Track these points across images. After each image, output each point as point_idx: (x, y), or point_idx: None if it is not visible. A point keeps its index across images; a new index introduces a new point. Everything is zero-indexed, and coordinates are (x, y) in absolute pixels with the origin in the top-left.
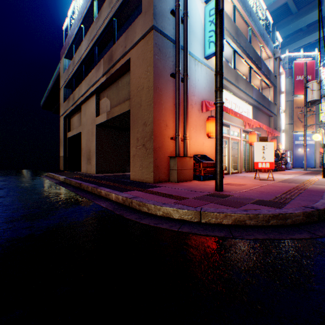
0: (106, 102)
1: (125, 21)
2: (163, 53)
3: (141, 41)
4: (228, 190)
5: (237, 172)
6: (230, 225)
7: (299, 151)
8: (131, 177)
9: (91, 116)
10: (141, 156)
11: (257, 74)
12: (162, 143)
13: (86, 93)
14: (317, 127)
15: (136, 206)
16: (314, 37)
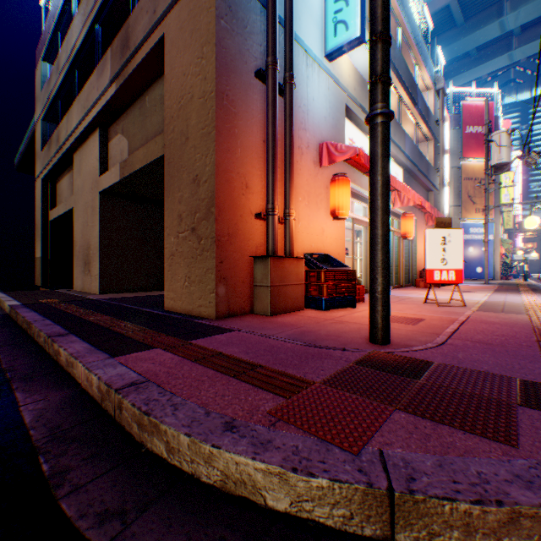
0: (121, 144)
1: None
2: (238, 19)
3: None
4: (400, 338)
5: None
6: None
7: (471, 252)
8: (167, 303)
9: (91, 174)
10: (189, 256)
11: (410, 113)
12: (237, 225)
13: (80, 126)
14: (497, 213)
15: (132, 427)
16: (487, 68)
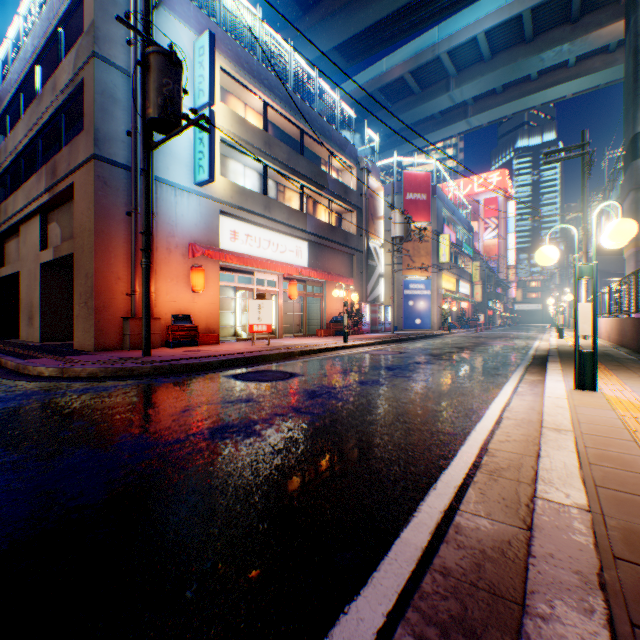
0: (57, 230)
1: (81, 118)
2: (113, 187)
3: (85, 167)
4: (161, 355)
5: (274, 338)
6: (87, 377)
7: (411, 305)
8: (76, 345)
9: (34, 248)
10: (85, 317)
11: (320, 195)
12: (112, 301)
13: (25, 210)
14: (435, 271)
15: (23, 370)
16: (451, 131)
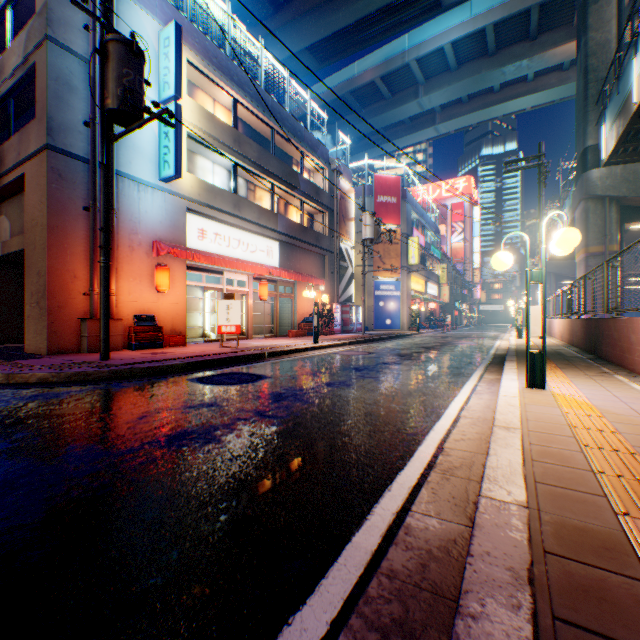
0: (6, 224)
1: (33, 104)
2: (69, 180)
3: (37, 157)
4: (122, 358)
5: (245, 339)
6: (37, 383)
7: (382, 306)
8: (27, 348)
9: None
10: (37, 318)
11: (292, 195)
12: (68, 301)
13: None
14: (405, 272)
15: None
16: (421, 136)
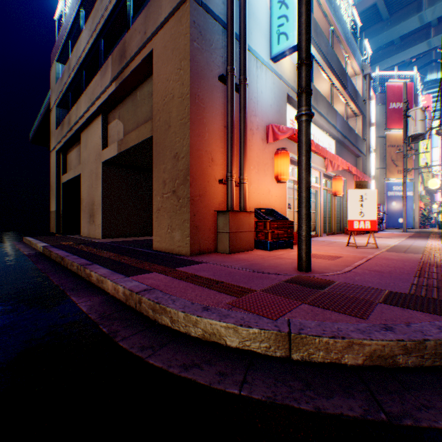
0: (117, 127)
1: None
2: (206, 40)
3: (171, 19)
4: (319, 268)
5: (316, 236)
6: (361, 367)
7: (394, 206)
8: (155, 245)
9: (95, 149)
10: (171, 210)
11: (341, 95)
12: (205, 189)
13: (87, 113)
14: (416, 173)
15: (148, 312)
16: (409, 53)
